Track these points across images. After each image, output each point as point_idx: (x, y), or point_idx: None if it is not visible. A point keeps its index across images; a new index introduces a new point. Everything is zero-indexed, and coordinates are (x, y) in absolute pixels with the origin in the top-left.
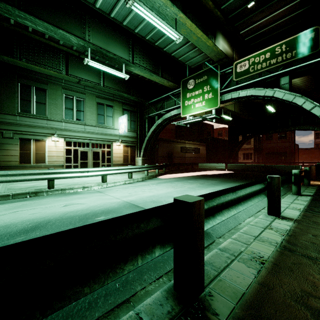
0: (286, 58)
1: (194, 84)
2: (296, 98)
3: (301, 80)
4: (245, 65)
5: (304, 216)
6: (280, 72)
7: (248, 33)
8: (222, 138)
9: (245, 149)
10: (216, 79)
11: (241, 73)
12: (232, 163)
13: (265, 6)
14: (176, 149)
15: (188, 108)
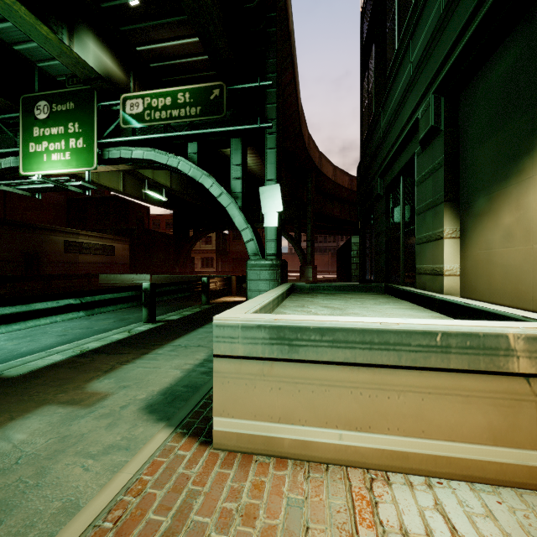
0: (191, 114)
1: (50, 112)
2: (204, 178)
3: (253, 161)
4: (138, 106)
5: (50, 366)
6: (185, 134)
7: (151, 55)
8: (171, 231)
9: (205, 252)
10: (91, 114)
11: (133, 118)
12: (177, 273)
13: (164, 21)
14: (51, 246)
15: (37, 159)
